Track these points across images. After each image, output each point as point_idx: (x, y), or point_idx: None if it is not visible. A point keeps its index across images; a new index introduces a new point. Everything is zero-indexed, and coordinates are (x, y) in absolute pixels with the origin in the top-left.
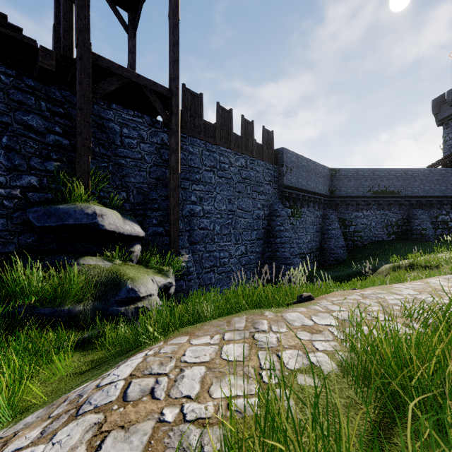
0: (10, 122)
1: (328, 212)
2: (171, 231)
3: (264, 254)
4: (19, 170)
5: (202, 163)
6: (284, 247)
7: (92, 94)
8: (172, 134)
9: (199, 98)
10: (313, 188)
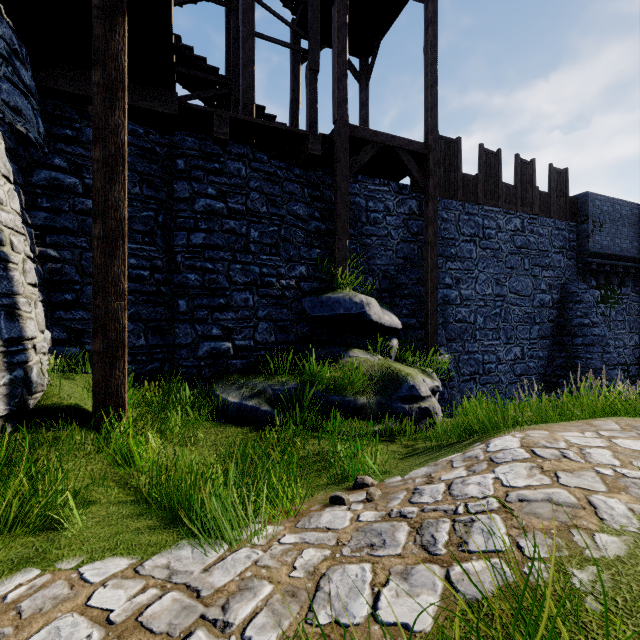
0: (285, 214)
1: None
2: (428, 323)
3: (552, 361)
4: (293, 261)
5: (459, 232)
6: (590, 351)
7: (348, 170)
8: (429, 200)
9: (455, 145)
10: None
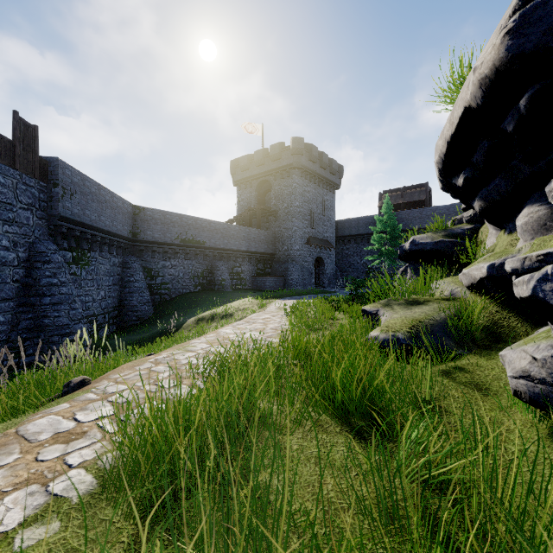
0: None
1: (131, 260)
2: None
3: (18, 324)
4: None
5: None
6: (58, 310)
7: None
8: None
9: None
10: (108, 227)
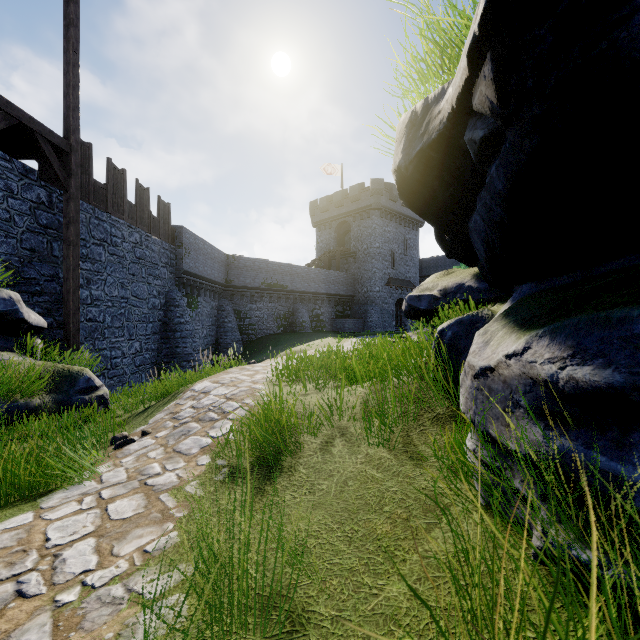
0: None
1: (224, 303)
2: (71, 322)
3: (161, 352)
4: None
5: (90, 234)
6: (185, 342)
7: None
8: (72, 200)
9: (87, 149)
10: (210, 276)
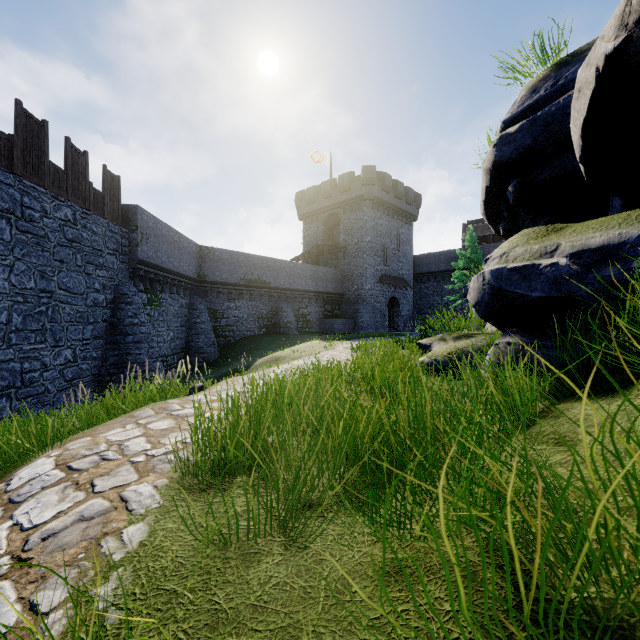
0: None
1: (197, 301)
2: None
3: (106, 360)
4: None
5: None
6: (139, 348)
7: None
8: None
9: None
10: (178, 268)
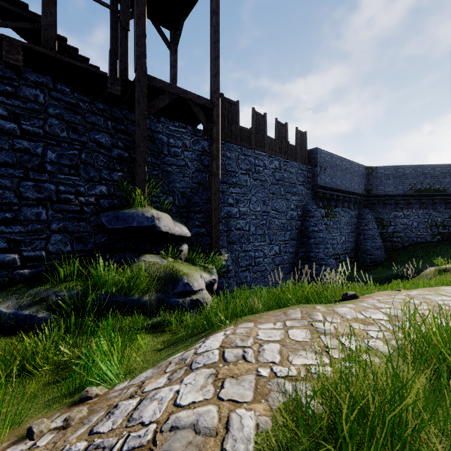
0: (86, 141)
1: (364, 212)
2: (213, 232)
3: (297, 254)
4: (93, 181)
5: (238, 167)
6: (318, 248)
7: (148, 111)
8: (213, 142)
9: (236, 105)
10: (348, 188)
